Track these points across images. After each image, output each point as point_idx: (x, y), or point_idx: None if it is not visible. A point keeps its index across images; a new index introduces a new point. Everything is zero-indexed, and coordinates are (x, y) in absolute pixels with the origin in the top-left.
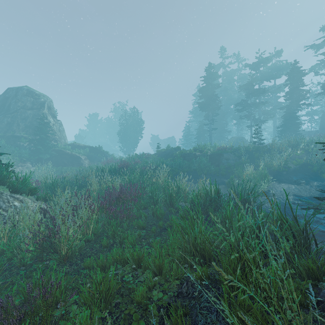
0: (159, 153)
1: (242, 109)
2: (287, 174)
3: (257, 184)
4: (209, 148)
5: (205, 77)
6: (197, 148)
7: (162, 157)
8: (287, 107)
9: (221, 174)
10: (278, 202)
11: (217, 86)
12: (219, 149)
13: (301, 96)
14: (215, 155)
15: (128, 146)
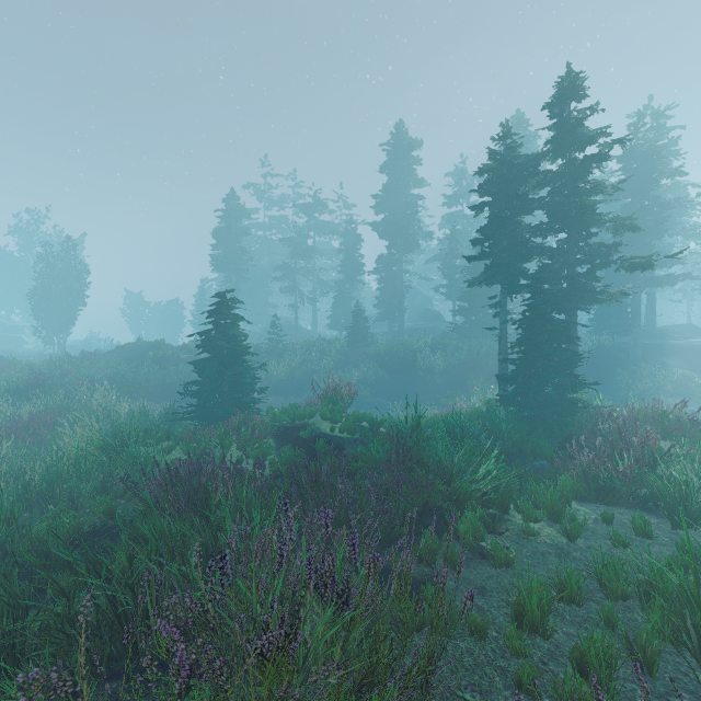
0: (121, 351)
1: (282, 278)
2: (288, 384)
3: None
4: None
5: (224, 212)
6: (188, 345)
7: (126, 358)
8: (339, 284)
9: None
10: None
11: (244, 232)
12: None
13: (357, 270)
14: None
15: (51, 325)
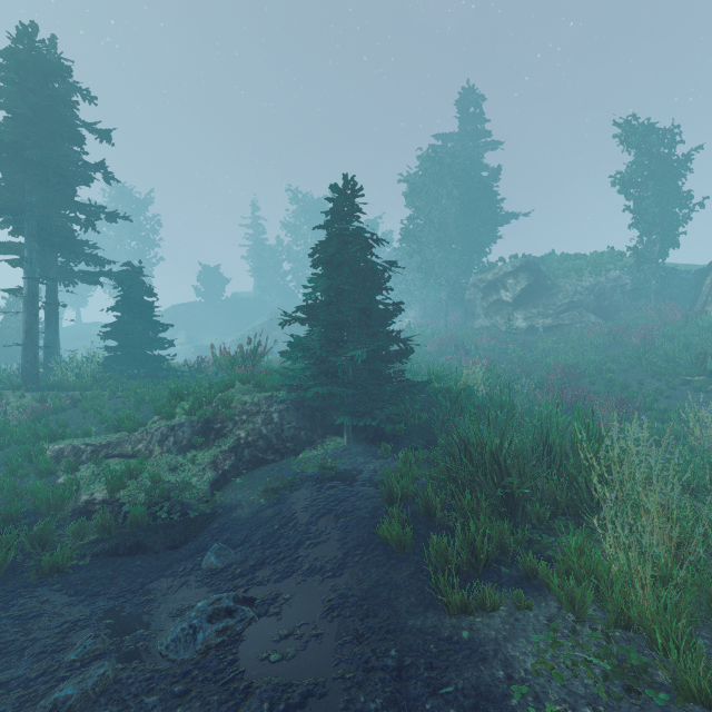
0: None
1: None
2: None
3: None
4: None
5: None
6: None
7: None
8: None
9: None
10: None
11: None
12: None
13: None
14: None
15: None
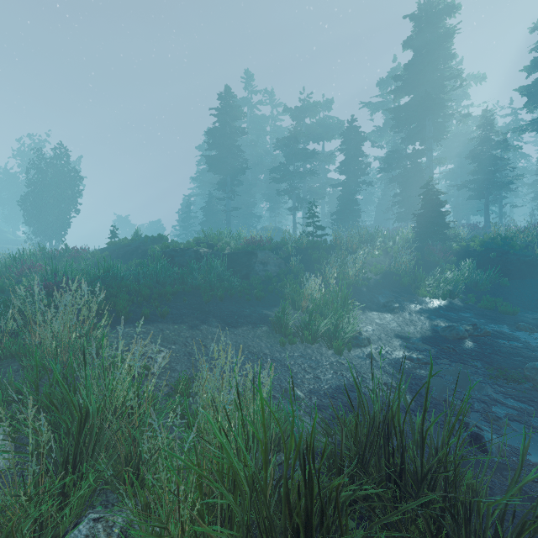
0: (114, 248)
1: (281, 179)
2: (369, 292)
3: (340, 321)
4: (229, 240)
5: (219, 110)
6: (202, 238)
7: (120, 257)
8: (343, 184)
9: (256, 297)
10: (384, 361)
11: (240, 132)
12: (248, 242)
13: (360, 170)
14: (240, 255)
15: (43, 232)
